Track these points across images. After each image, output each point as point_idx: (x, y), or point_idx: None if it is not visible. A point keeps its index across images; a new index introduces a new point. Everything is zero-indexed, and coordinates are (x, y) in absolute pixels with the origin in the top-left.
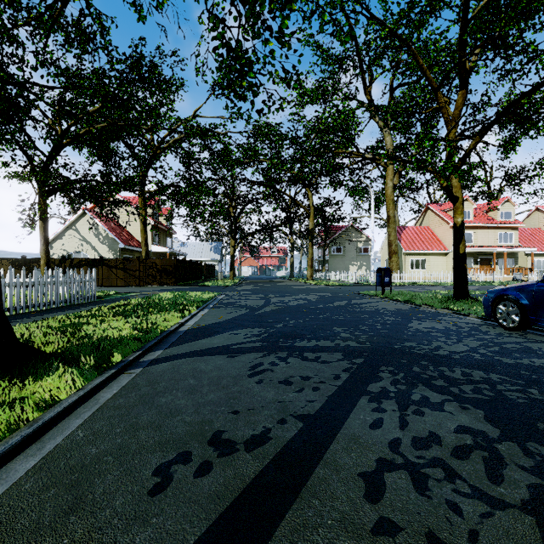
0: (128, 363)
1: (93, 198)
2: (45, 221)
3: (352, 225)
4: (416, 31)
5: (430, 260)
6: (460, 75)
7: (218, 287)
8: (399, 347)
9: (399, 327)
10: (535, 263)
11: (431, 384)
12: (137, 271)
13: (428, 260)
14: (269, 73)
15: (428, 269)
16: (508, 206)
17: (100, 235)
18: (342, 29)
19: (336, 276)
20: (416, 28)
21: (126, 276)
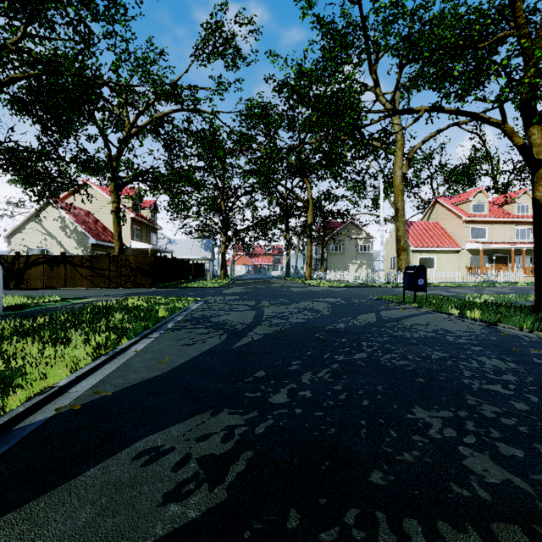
0: None
1: (16, 168)
2: None
3: (352, 221)
4: None
5: (440, 258)
6: None
7: (201, 290)
8: None
9: None
10: None
11: None
12: (106, 270)
13: (439, 258)
14: None
15: (439, 267)
16: (526, 198)
17: (67, 228)
18: None
19: (337, 276)
20: None
21: (93, 276)
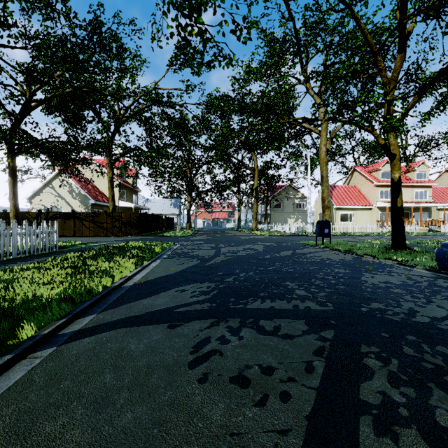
0: (40, 339)
1: (58, 156)
2: (14, 177)
3: (290, 185)
4: None
5: (357, 214)
6: (399, 38)
7: (175, 237)
8: (368, 310)
9: (353, 281)
10: (446, 216)
11: (447, 385)
12: (104, 223)
13: (356, 214)
14: (219, 25)
15: (356, 221)
16: (423, 168)
17: (73, 191)
18: (282, 14)
19: (277, 228)
20: None
21: (95, 228)
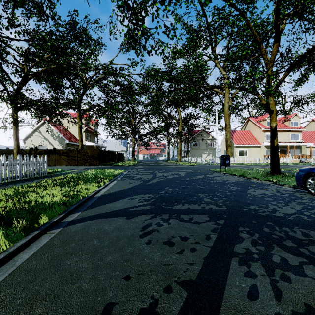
0: (52, 224)
1: (46, 111)
2: (16, 126)
3: (204, 130)
4: (247, 6)
5: (250, 150)
6: (275, 33)
7: (124, 166)
8: (247, 209)
9: (241, 194)
10: (312, 152)
11: (283, 245)
12: (76, 157)
13: (249, 150)
14: (155, 27)
15: (249, 155)
16: (296, 118)
17: (54, 135)
18: (198, 12)
19: (194, 160)
20: (248, 4)
21: (69, 160)
